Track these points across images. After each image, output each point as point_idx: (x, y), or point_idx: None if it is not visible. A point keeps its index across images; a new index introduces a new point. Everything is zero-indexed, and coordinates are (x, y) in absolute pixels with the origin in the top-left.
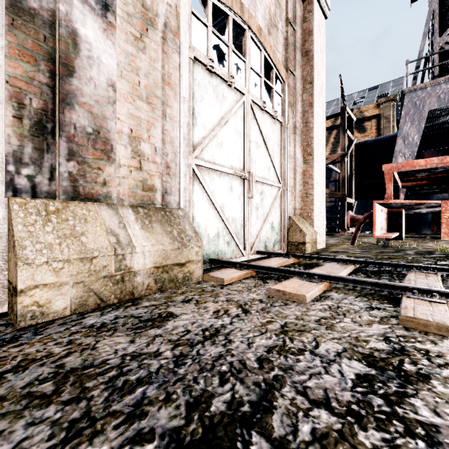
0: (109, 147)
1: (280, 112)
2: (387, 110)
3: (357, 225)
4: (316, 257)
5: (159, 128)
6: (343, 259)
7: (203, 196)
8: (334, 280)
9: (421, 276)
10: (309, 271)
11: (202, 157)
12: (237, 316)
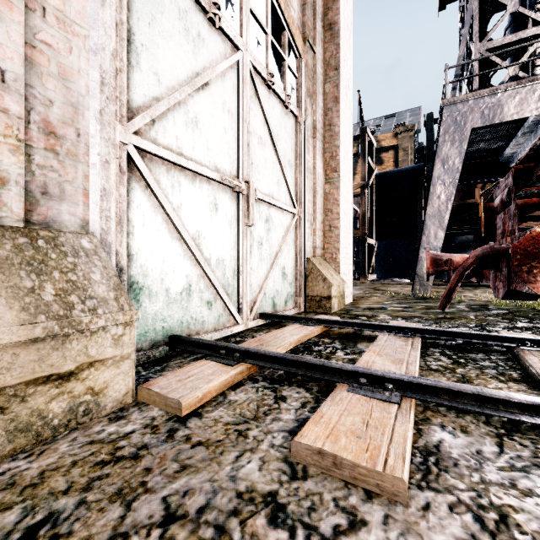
0: None
1: (295, 101)
2: (405, 141)
3: (458, 271)
4: (357, 323)
5: (16, 27)
6: (401, 327)
7: (155, 215)
8: (429, 392)
9: None
10: (370, 370)
11: (153, 137)
12: None
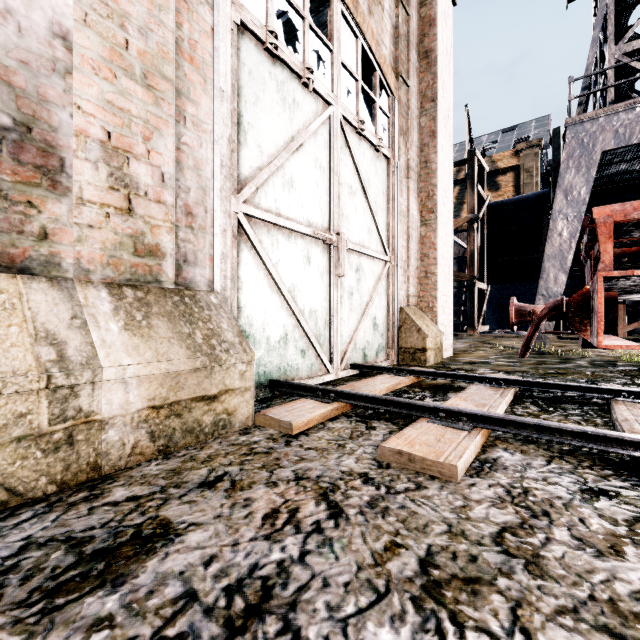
0: (56, 162)
1: (387, 142)
2: (529, 160)
3: (534, 322)
4: (449, 374)
5: (170, 138)
6: (495, 378)
7: (258, 271)
8: (498, 424)
9: (639, 412)
10: (449, 407)
11: (257, 202)
12: (317, 528)
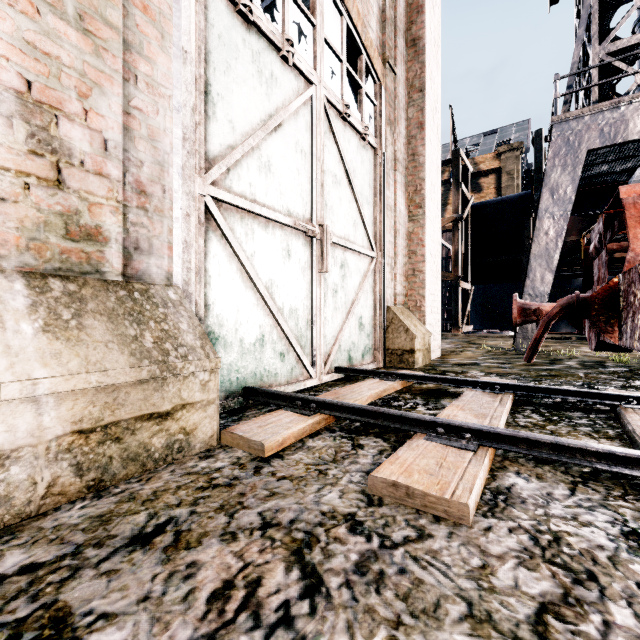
0: None
1: (374, 132)
2: (510, 163)
3: (543, 322)
4: (442, 378)
5: (116, 98)
6: (491, 382)
7: (229, 264)
8: (507, 442)
9: None
10: (448, 421)
11: (228, 185)
12: (284, 617)
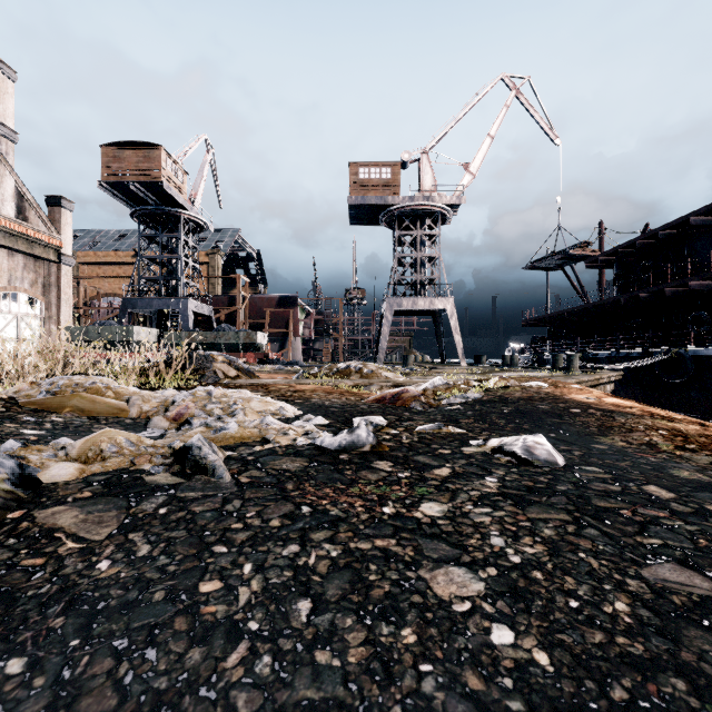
0: None
1: (41, 313)
2: (213, 261)
3: None
4: None
5: None
6: None
7: None
8: None
9: None
10: None
11: None
12: None
